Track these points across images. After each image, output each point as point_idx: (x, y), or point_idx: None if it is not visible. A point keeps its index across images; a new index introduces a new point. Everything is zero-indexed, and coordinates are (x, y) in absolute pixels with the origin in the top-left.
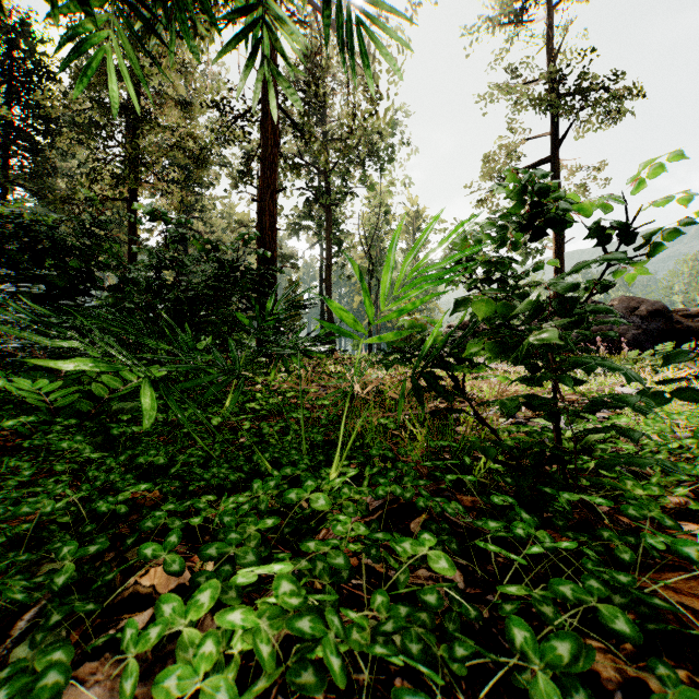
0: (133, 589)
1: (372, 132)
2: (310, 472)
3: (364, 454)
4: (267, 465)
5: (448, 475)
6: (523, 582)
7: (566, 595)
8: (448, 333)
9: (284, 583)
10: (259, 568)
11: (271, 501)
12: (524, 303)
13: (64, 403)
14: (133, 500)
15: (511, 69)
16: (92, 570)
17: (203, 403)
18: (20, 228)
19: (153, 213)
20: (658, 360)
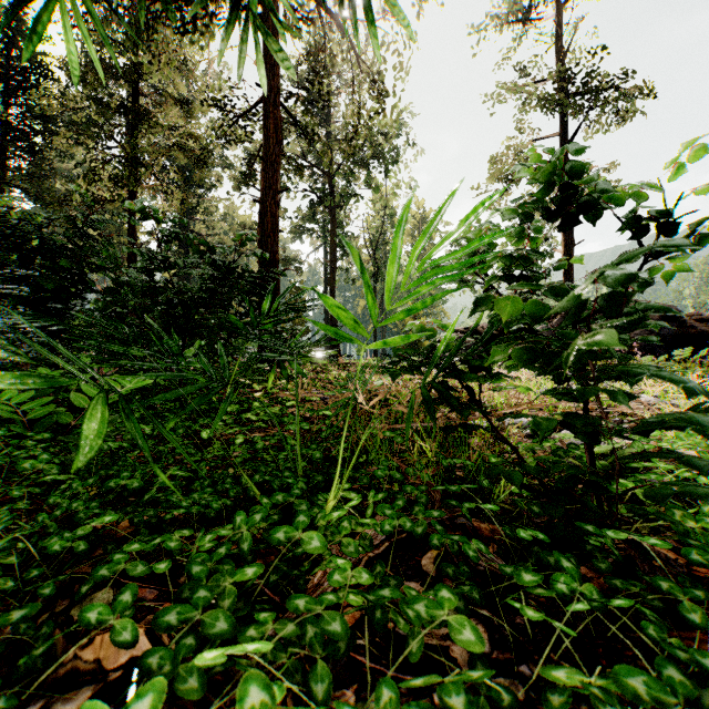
0: (71, 665)
1: (378, 133)
2: (307, 494)
3: (368, 473)
4: (254, 491)
5: (465, 503)
6: (563, 644)
7: (638, 692)
8: (465, 338)
9: (253, 689)
10: (227, 648)
11: (258, 535)
12: (570, 299)
13: (40, 415)
14: (97, 534)
15: (519, 68)
16: (31, 630)
17: (195, 413)
18: (8, 228)
19: (142, 209)
20: (672, 366)
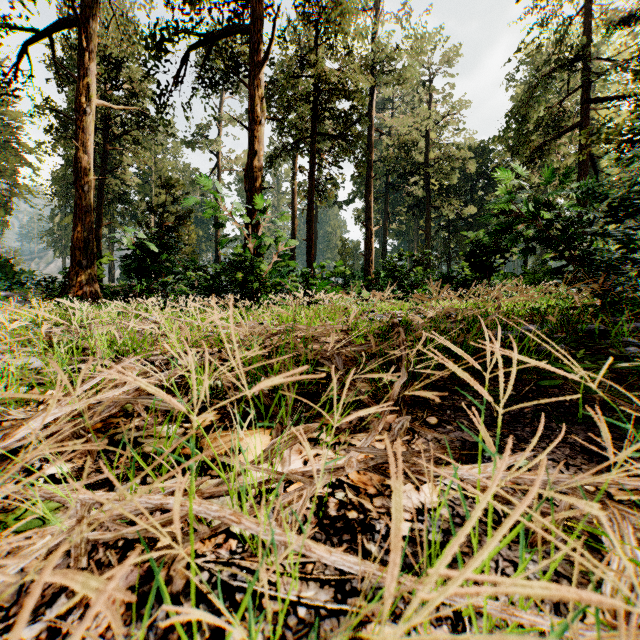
0: None
1: None
2: None
3: None
4: None
5: None
6: None
7: None
8: None
9: None
10: None
11: None
12: None
13: None
14: None
15: None
16: None
17: None
18: None
19: None
20: None
